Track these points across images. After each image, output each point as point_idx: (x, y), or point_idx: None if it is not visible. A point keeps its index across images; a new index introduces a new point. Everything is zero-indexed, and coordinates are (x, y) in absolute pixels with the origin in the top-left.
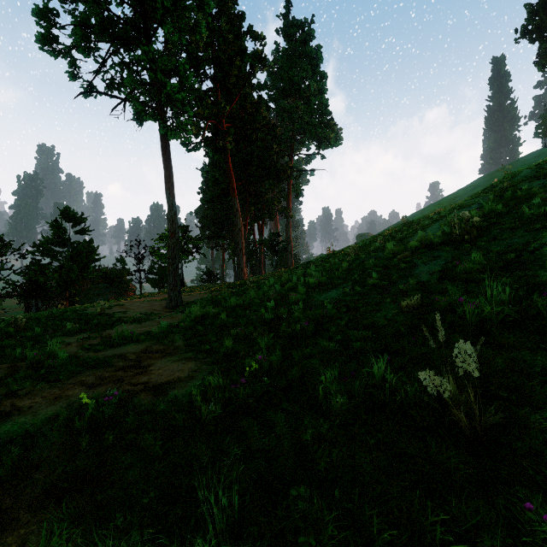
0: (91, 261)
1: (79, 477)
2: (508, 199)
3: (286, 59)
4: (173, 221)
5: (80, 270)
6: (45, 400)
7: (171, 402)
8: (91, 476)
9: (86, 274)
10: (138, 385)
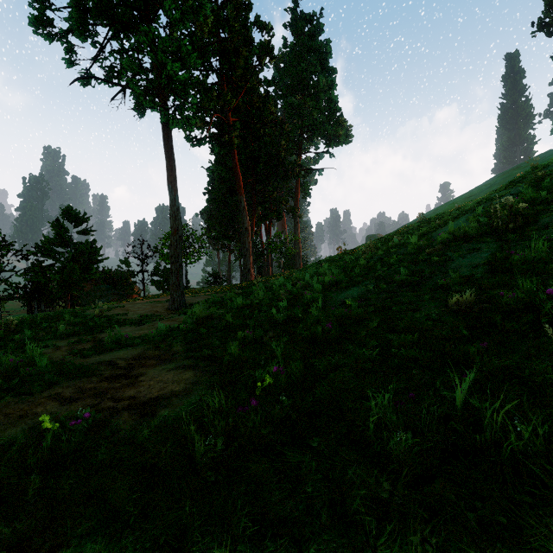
0: (94, 262)
1: (14, 548)
2: (548, 187)
3: (294, 54)
4: (175, 217)
5: (82, 271)
6: (7, 419)
7: (158, 427)
8: (30, 547)
9: (89, 276)
10: (122, 401)
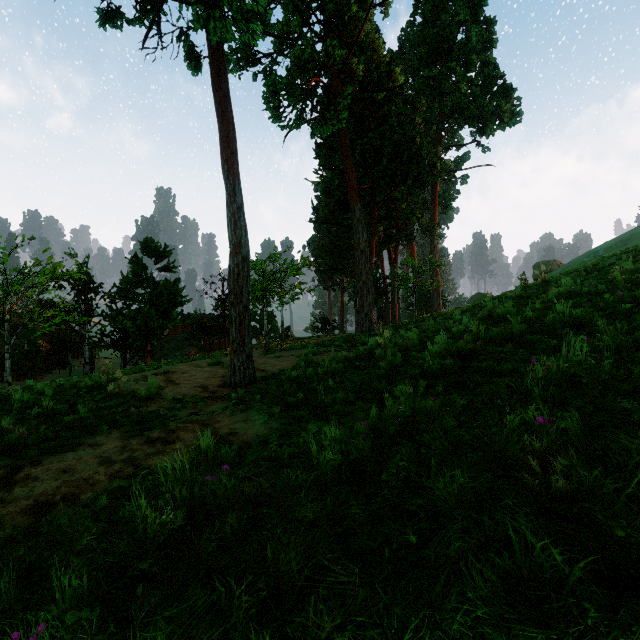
0: (175, 304)
1: None
2: None
3: (431, 7)
4: (235, 223)
5: (161, 316)
6: None
7: None
8: None
9: (168, 322)
10: None
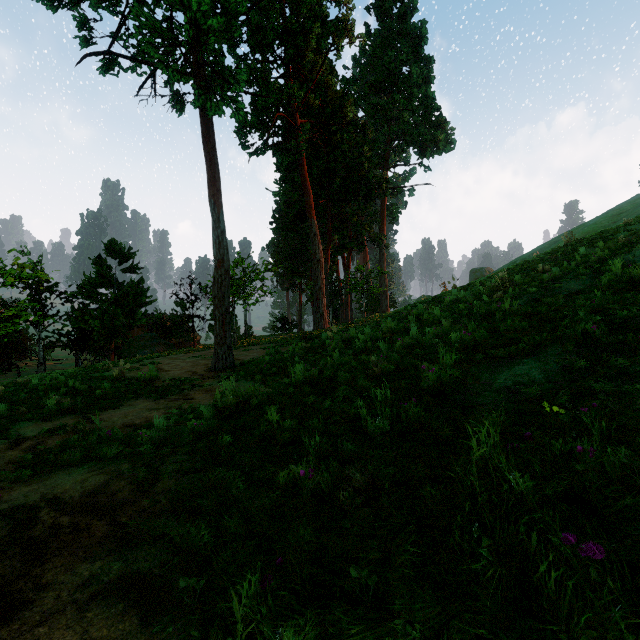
0: (140, 304)
1: None
2: None
3: (380, 42)
4: (219, 244)
5: (127, 316)
6: None
7: None
8: None
9: (133, 321)
10: None
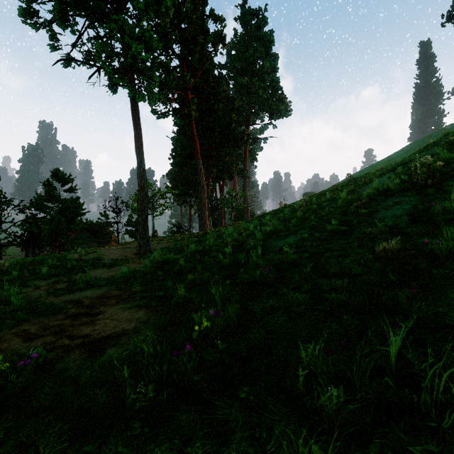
0: (78, 214)
1: None
2: None
3: (243, 42)
4: (142, 177)
5: (68, 222)
6: None
7: (102, 367)
8: None
9: (73, 226)
10: (77, 339)
